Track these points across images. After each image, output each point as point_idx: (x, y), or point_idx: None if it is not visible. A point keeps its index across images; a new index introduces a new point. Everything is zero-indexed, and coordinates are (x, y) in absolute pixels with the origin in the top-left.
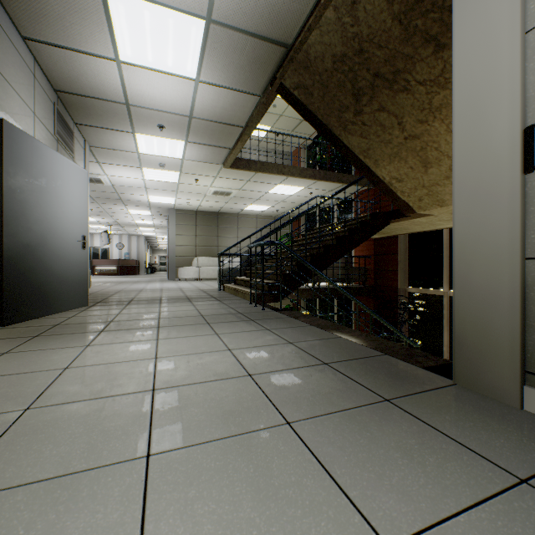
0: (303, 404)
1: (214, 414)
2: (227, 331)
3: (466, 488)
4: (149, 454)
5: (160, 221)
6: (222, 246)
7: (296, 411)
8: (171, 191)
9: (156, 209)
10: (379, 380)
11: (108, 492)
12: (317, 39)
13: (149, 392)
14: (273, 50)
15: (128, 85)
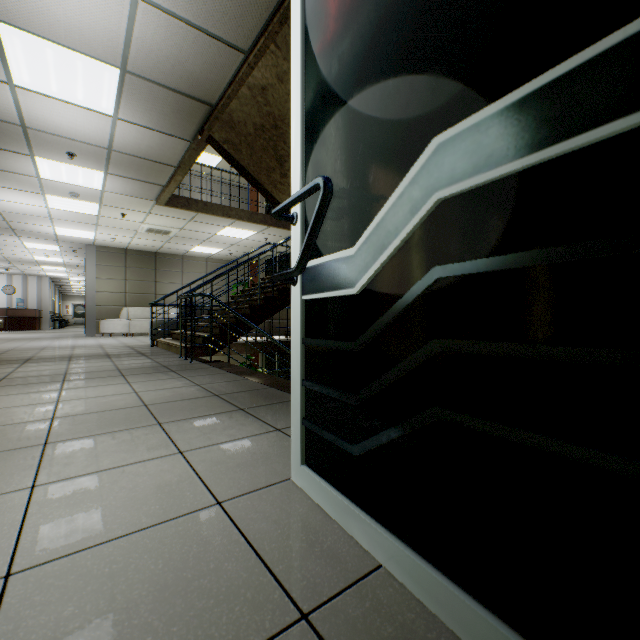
0: (178, 415)
1: (104, 424)
2: (141, 380)
3: (245, 434)
4: (47, 443)
5: (75, 258)
6: (162, 293)
7: (170, 419)
8: (89, 224)
9: (68, 244)
10: (248, 401)
11: (16, 457)
12: (238, 107)
13: (49, 419)
14: (198, 106)
15: (25, 108)
